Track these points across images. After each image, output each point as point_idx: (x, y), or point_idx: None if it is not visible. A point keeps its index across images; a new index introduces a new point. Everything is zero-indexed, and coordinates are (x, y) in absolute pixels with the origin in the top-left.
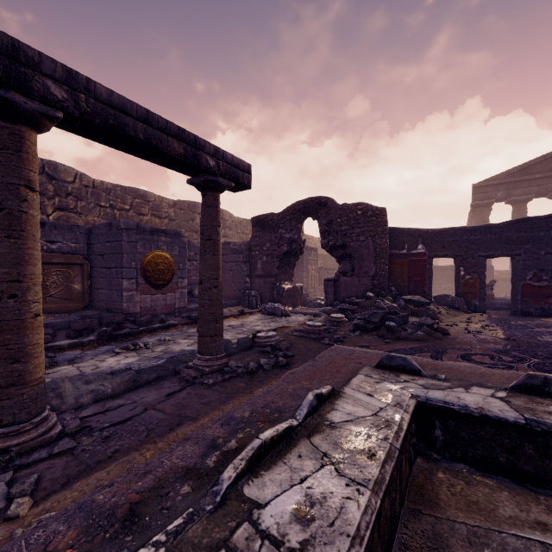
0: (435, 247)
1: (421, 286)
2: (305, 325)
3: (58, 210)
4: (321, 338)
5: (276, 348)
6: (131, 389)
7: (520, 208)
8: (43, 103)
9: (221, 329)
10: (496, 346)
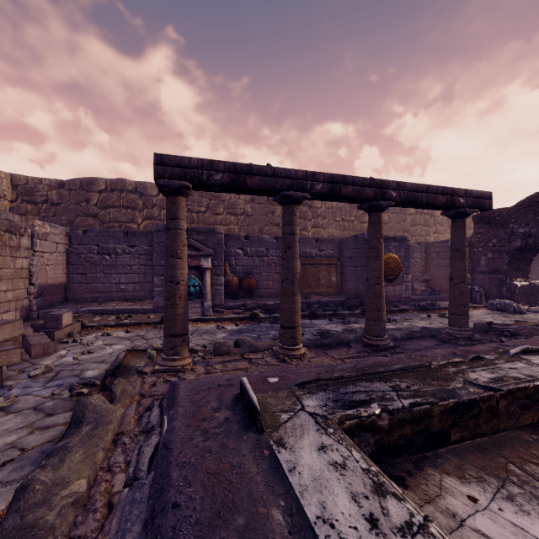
0: None
1: None
2: None
3: (313, 227)
4: None
5: (514, 334)
6: (409, 338)
7: None
8: (388, 201)
9: (467, 311)
10: None
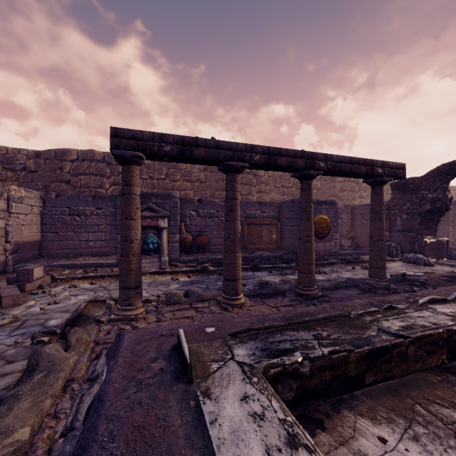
0: None
1: None
2: (452, 272)
3: (257, 192)
4: None
5: (424, 284)
6: (335, 288)
7: None
8: (317, 171)
9: (384, 265)
10: None
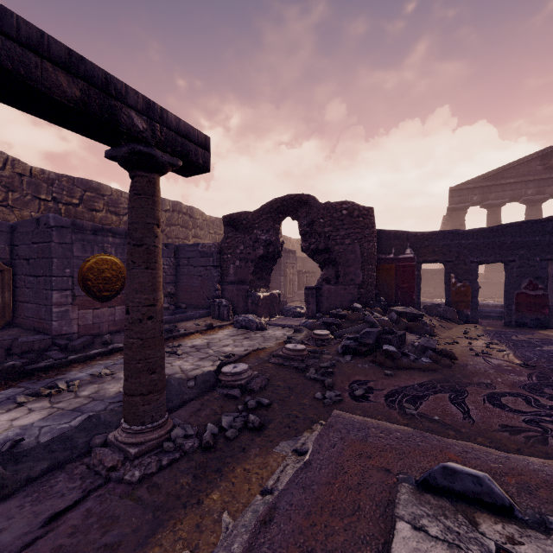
0: (425, 251)
1: (409, 294)
2: (285, 349)
3: None
4: (305, 368)
5: (247, 388)
6: None
7: (495, 212)
8: None
9: (160, 382)
10: (519, 378)
